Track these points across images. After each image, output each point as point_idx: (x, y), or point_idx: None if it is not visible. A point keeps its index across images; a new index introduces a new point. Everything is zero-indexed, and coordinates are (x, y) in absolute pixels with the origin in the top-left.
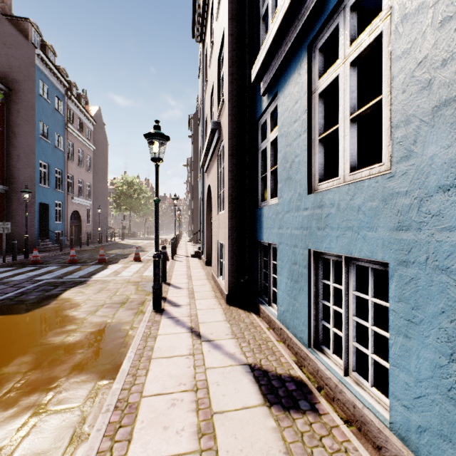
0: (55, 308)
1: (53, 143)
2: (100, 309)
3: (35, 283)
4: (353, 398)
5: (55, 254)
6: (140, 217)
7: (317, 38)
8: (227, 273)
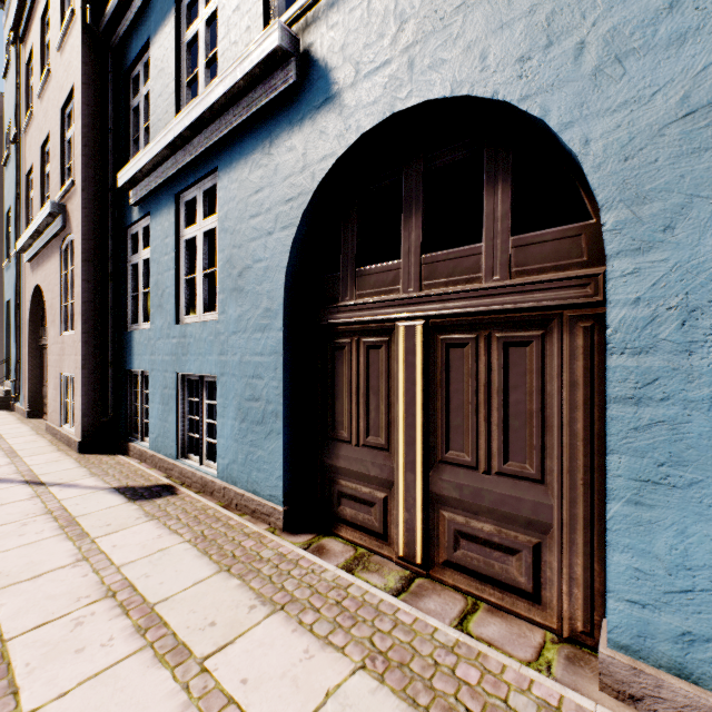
0: None
1: None
2: None
3: None
4: (202, 474)
5: None
6: None
7: (184, 192)
8: (81, 414)
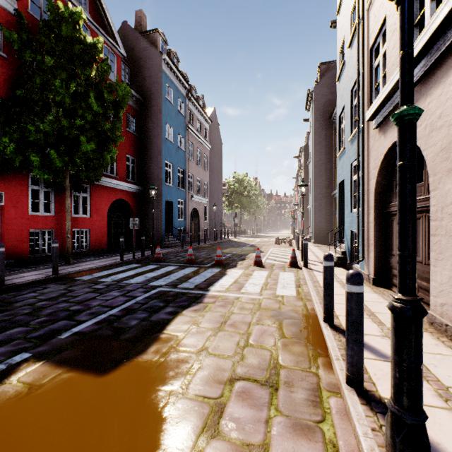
0: (152, 367)
1: (176, 144)
2: (227, 402)
3: (147, 293)
4: None
5: (177, 251)
6: (248, 215)
7: None
8: None
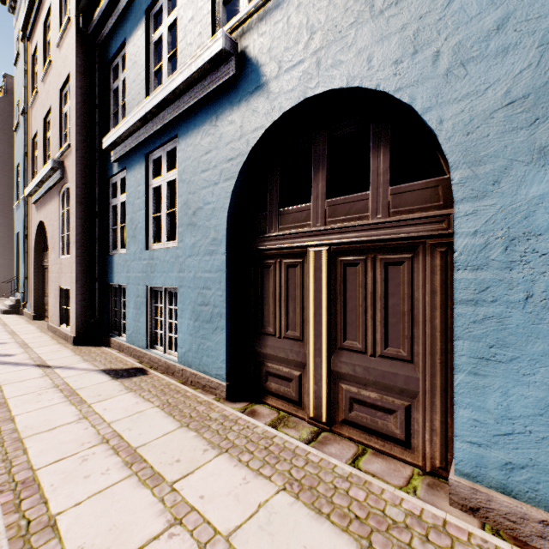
0: None
1: None
2: None
3: None
4: (166, 360)
5: None
6: None
7: (152, 153)
8: (75, 316)
